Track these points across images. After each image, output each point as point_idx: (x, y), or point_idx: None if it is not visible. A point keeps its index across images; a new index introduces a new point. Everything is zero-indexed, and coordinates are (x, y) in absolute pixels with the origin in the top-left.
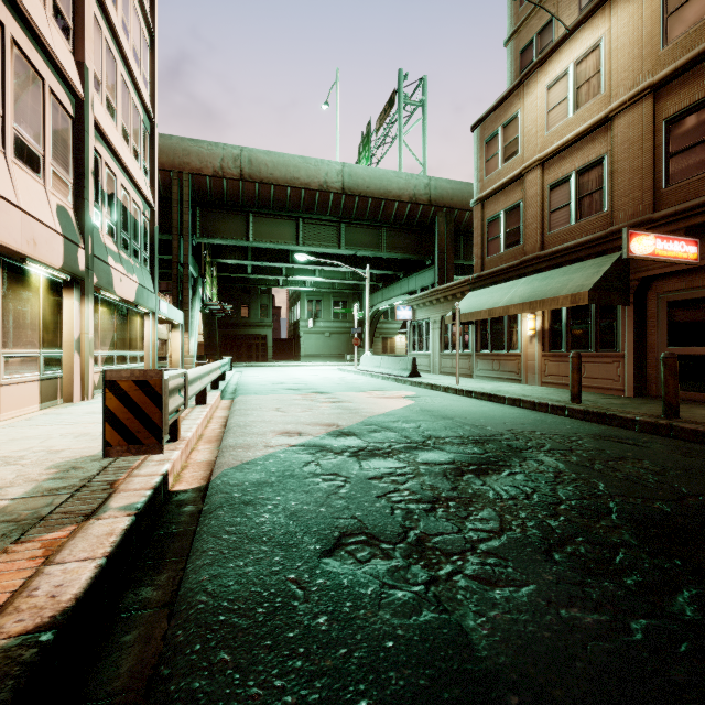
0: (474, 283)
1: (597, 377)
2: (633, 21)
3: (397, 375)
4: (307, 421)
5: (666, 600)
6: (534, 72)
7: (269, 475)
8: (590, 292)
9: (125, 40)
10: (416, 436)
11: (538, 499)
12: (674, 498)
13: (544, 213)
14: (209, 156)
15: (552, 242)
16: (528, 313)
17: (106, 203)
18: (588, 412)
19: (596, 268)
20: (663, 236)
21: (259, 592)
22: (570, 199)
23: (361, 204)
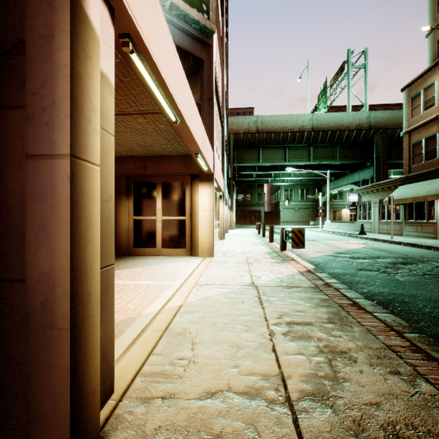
0: (403, 181)
1: None
2: None
3: (350, 233)
4: (320, 249)
5: None
6: None
7: (325, 260)
8: None
9: None
10: (374, 255)
11: (425, 269)
12: None
13: None
14: (242, 124)
15: None
16: None
17: None
18: None
19: None
20: None
21: (346, 272)
22: None
23: (323, 135)
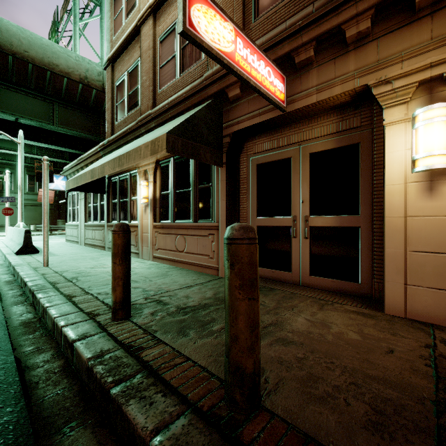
0: (104, 149)
1: (196, 252)
2: None
3: (11, 250)
4: None
5: None
6: None
7: None
8: (170, 136)
9: None
10: None
11: None
12: None
13: (156, 68)
14: None
15: (162, 101)
16: (143, 180)
17: None
18: (92, 373)
19: (187, 114)
20: (247, 39)
21: None
22: (175, 50)
23: (19, 67)
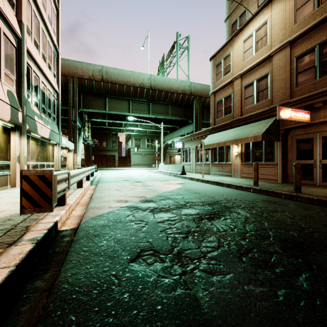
0: (210, 131)
1: (265, 174)
2: (281, 12)
3: (175, 173)
4: (131, 195)
5: (294, 279)
6: (238, 34)
7: (109, 221)
8: (262, 135)
9: (43, 11)
10: (182, 202)
11: (236, 231)
12: (299, 229)
13: (242, 99)
14: (87, 70)
15: (245, 112)
16: (235, 145)
17: (33, 90)
18: (261, 190)
19: (265, 124)
20: (294, 109)
21: (95, 281)
22: (253, 93)
23: (159, 94)
